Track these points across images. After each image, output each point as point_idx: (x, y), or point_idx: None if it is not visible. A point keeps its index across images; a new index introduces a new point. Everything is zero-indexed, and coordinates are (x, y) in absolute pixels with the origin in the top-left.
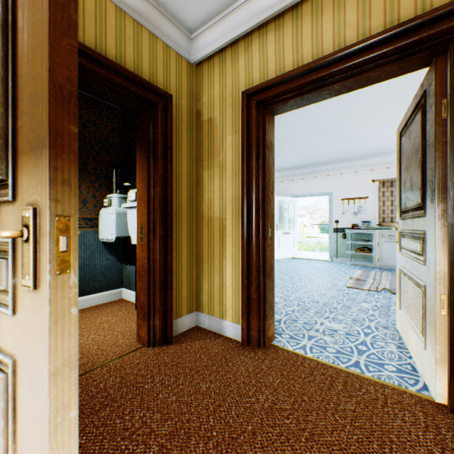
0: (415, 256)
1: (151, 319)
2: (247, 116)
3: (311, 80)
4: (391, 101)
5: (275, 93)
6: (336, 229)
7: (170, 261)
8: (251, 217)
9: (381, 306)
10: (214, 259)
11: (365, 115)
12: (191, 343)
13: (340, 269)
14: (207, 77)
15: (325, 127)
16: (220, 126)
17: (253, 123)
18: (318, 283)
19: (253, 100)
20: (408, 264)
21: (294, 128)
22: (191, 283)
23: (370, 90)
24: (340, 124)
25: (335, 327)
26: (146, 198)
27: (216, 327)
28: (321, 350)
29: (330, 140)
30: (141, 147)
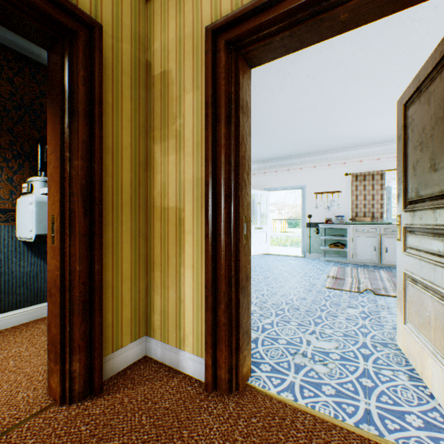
0: (442, 260)
1: (66, 362)
2: (213, 62)
3: (307, 0)
4: (375, 82)
5: (253, 25)
6: (309, 224)
7: (99, 271)
8: (219, 206)
9: (370, 312)
10: (169, 266)
11: (346, 98)
12: (132, 392)
13: (315, 265)
14: (160, 16)
15: (303, 112)
16: (177, 81)
17: (222, 72)
18: (296, 283)
19: (222, 39)
20: (424, 270)
21: (269, 112)
22: (138, 298)
23: (356, 65)
24: (318, 109)
25: (326, 347)
26: (58, 177)
27: (171, 359)
28: (316, 391)
29: (306, 129)
30: (52, 99)
